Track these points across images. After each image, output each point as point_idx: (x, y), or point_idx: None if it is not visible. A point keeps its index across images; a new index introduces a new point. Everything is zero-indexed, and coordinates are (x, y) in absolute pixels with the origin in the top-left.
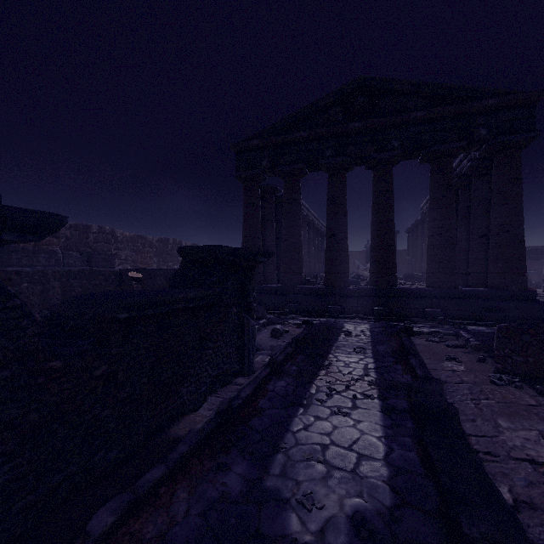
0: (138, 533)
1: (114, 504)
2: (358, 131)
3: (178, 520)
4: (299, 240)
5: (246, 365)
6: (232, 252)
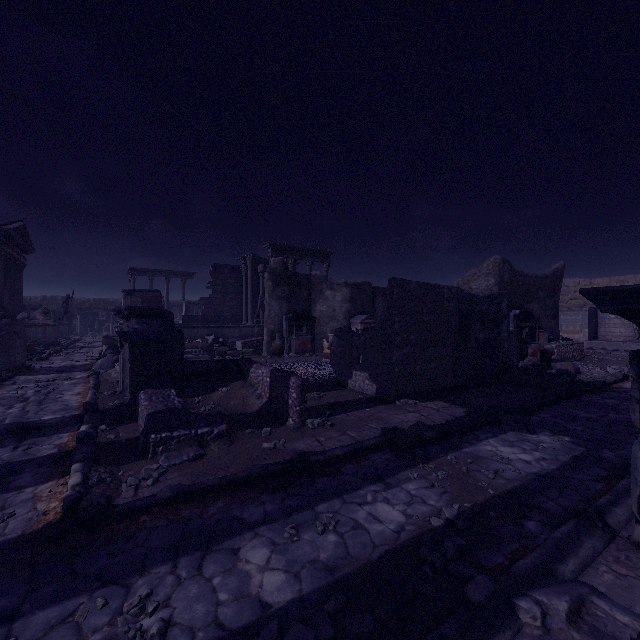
0: None
1: None
2: None
3: None
4: None
5: None
6: None
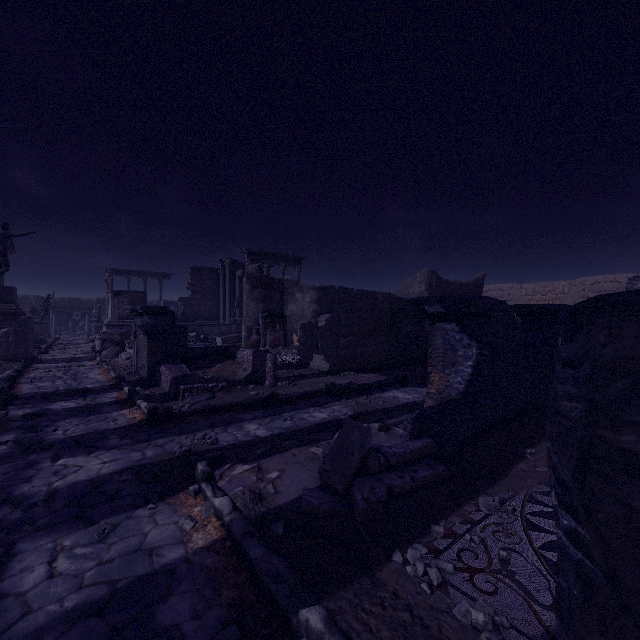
0: None
1: None
2: None
3: None
4: None
5: None
6: None
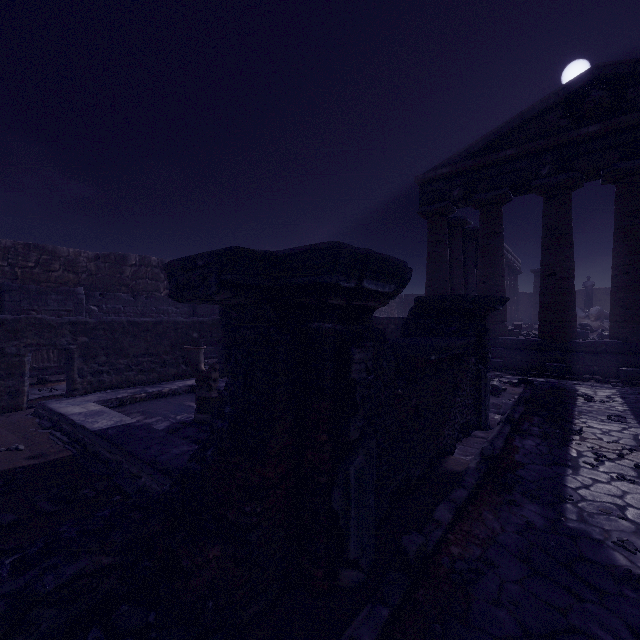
0: (470, 532)
1: (446, 506)
2: (592, 136)
3: (498, 532)
4: (501, 281)
5: (483, 419)
6: (473, 300)
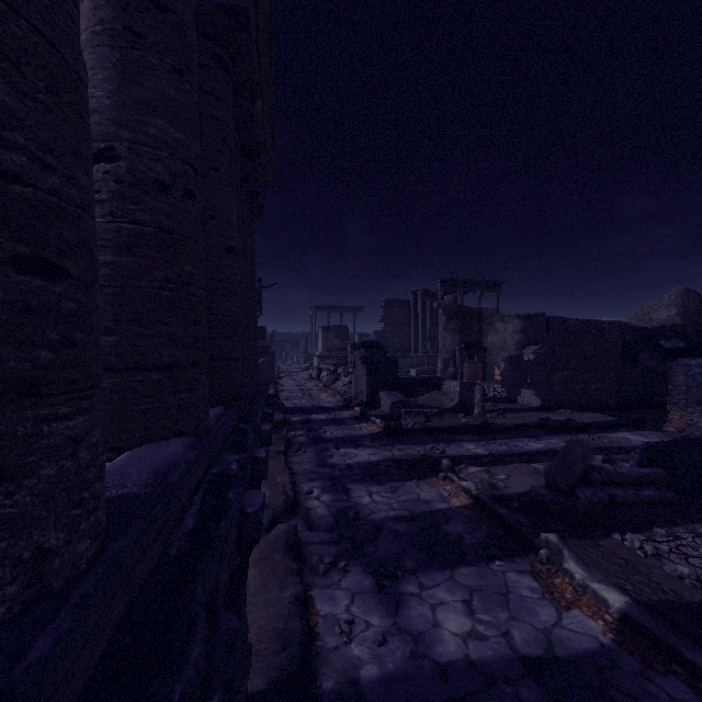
0: None
1: None
2: None
3: None
4: None
5: None
6: None
